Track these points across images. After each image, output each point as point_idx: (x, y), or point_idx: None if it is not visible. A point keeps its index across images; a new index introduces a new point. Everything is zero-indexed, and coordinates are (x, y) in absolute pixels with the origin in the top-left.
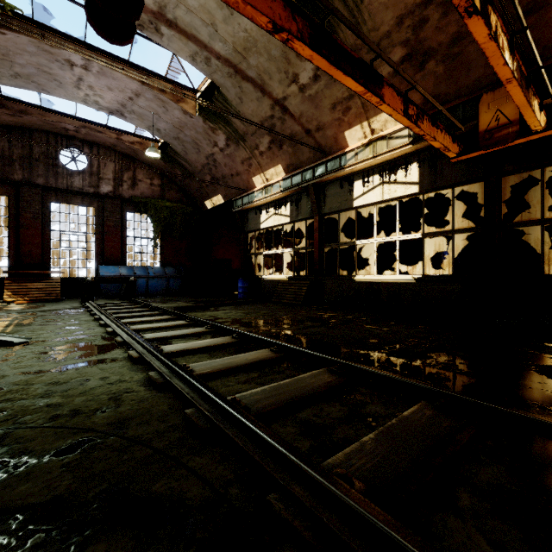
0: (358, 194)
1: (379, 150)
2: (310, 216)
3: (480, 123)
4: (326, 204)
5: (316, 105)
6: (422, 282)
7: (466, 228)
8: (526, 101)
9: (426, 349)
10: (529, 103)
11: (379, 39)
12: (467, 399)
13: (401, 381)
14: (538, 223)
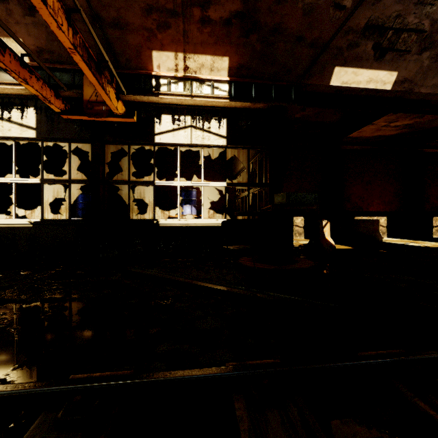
0: None
1: None
2: None
3: (85, 93)
4: None
5: None
6: (39, 226)
7: (80, 180)
8: (97, 82)
9: None
10: (100, 85)
11: None
12: None
13: None
14: (127, 183)
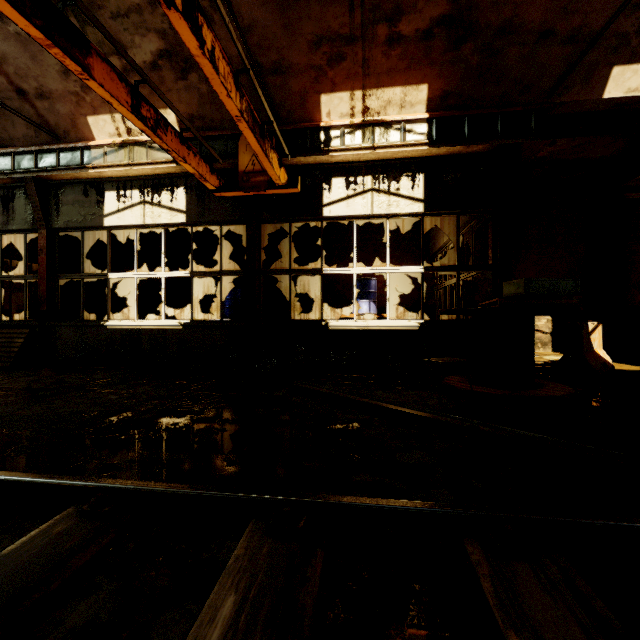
0: (111, 209)
1: (137, 158)
2: (33, 227)
3: (240, 163)
4: (61, 215)
5: (32, 55)
6: (189, 328)
7: (232, 271)
8: (261, 149)
9: (159, 413)
10: (264, 153)
11: (128, 8)
12: (126, 488)
13: (48, 485)
14: (287, 273)
